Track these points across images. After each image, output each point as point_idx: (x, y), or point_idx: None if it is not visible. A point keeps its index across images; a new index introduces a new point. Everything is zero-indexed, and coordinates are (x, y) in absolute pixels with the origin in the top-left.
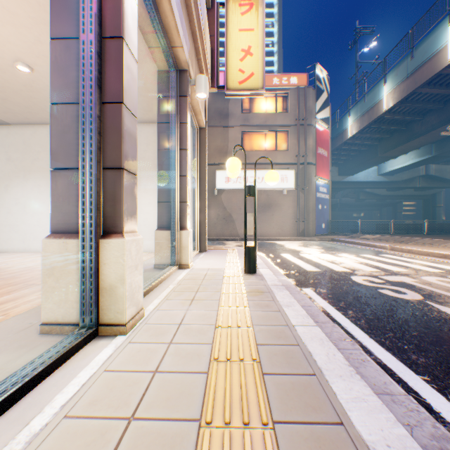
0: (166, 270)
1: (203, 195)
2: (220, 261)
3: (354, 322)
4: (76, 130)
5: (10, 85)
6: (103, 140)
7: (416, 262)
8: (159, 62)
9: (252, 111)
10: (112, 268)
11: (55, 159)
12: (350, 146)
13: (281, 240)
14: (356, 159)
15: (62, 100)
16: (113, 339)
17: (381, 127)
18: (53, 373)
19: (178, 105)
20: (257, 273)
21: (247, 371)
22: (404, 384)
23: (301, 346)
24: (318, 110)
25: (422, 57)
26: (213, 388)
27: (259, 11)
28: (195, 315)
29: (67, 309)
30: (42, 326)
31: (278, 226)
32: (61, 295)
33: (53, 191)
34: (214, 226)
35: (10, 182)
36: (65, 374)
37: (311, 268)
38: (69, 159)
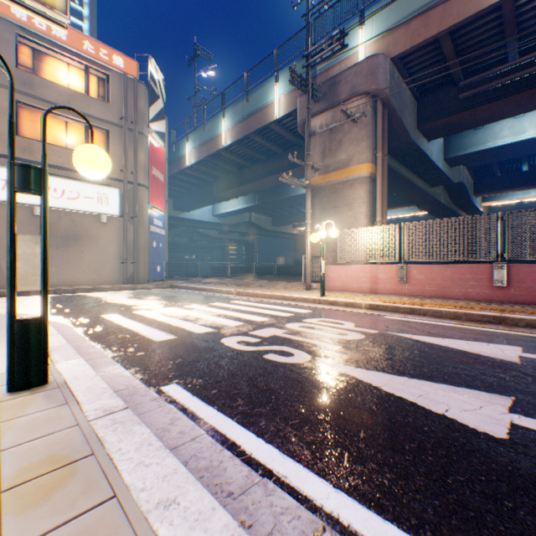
0: None
1: None
2: None
3: (287, 450)
4: None
5: None
6: None
7: (268, 307)
8: None
9: (43, 75)
10: None
11: None
12: (188, 177)
13: (99, 291)
14: (194, 194)
15: None
16: None
17: (220, 164)
18: None
19: None
20: (53, 380)
21: None
22: None
23: None
24: (154, 118)
25: (256, 105)
26: None
27: None
28: None
29: None
30: None
31: (93, 270)
32: None
33: None
34: None
35: None
36: None
37: (162, 335)
38: None
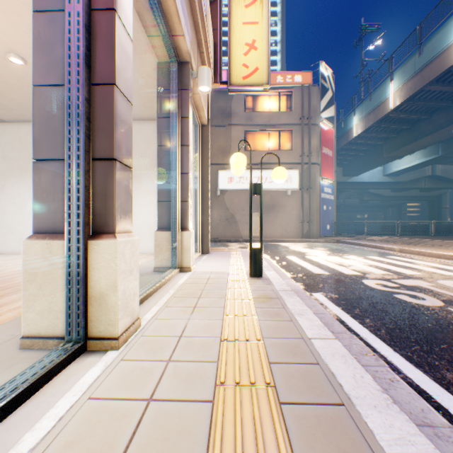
0: (167, 273)
1: (206, 194)
2: (223, 263)
3: (374, 332)
4: (61, 115)
5: (3, 79)
6: (93, 127)
7: (428, 265)
8: (159, 52)
9: (256, 110)
10: (103, 274)
11: (37, 149)
12: (355, 146)
13: (285, 242)
14: (361, 159)
15: (46, 82)
16: (103, 355)
17: (387, 126)
18: (26, 401)
19: (179, 98)
20: (263, 276)
21: (260, 399)
22: (445, 411)
23: (322, 365)
24: (323, 108)
25: (430, 53)
26: (220, 424)
27: (263, 4)
28: (198, 325)
29: (51, 320)
30: (22, 340)
31: (281, 228)
32: (44, 304)
33: (36, 185)
34: (217, 227)
35: (6, 181)
36: (40, 403)
37: (319, 271)
38: (54, 149)
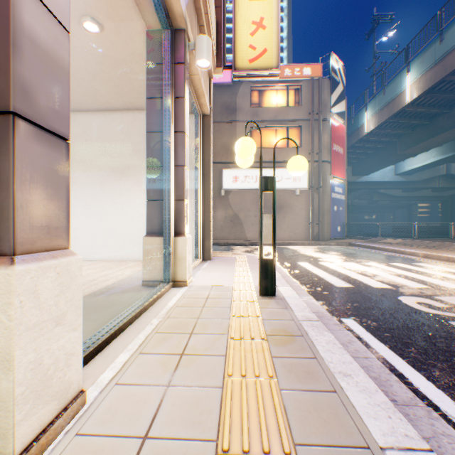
0: (155, 291)
1: (207, 193)
2: (227, 274)
3: None
4: None
5: None
6: None
7: None
8: (147, 16)
9: (262, 105)
10: None
11: None
12: (366, 143)
13: (294, 245)
14: (372, 157)
15: None
16: None
17: (402, 122)
18: None
19: (172, 73)
20: (277, 294)
21: None
22: None
23: None
24: (334, 103)
25: (453, 40)
26: None
27: None
28: (180, 403)
29: None
30: None
31: (289, 229)
32: None
33: None
34: (221, 229)
35: None
36: None
37: (341, 283)
38: None
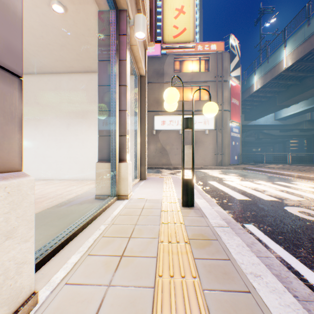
0: (104, 203)
1: (143, 132)
2: (157, 190)
3: None
4: None
5: None
6: None
7: None
8: None
9: (182, 71)
10: None
11: None
12: (255, 98)
13: (204, 169)
14: (258, 108)
15: None
16: None
17: (280, 82)
18: None
19: (117, 42)
20: (195, 206)
21: None
22: None
23: None
24: (232, 69)
25: None
26: None
27: None
28: (118, 303)
29: None
30: None
31: (201, 158)
32: None
33: None
34: (153, 157)
35: None
36: None
37: (240, 196)
38: None
